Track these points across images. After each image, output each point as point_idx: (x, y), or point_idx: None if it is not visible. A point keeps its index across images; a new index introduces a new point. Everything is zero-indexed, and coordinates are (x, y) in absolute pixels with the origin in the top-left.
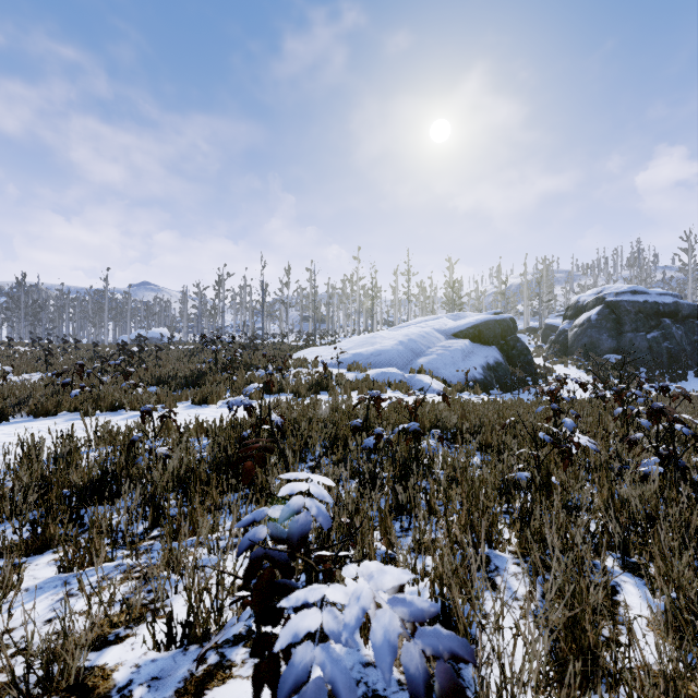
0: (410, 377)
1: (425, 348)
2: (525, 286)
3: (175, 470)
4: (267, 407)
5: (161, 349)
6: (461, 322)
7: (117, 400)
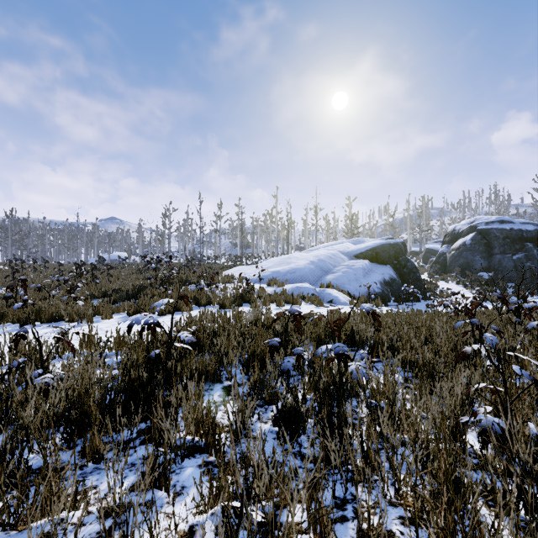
0: (321, 291)
1: (332, 267)
2: (408, 219)
3: (51, 407)
4: (191, 319)
5: (112, 267)
6: (361, 245)
7: (57, 312)
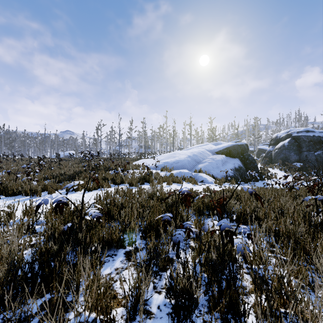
0: (195, 175)
1: (202, 159)
2: (246, 130)
3: None
4: (107, 194)
5: (62, 159)
6: (220, 146)
7: (16, 189)
